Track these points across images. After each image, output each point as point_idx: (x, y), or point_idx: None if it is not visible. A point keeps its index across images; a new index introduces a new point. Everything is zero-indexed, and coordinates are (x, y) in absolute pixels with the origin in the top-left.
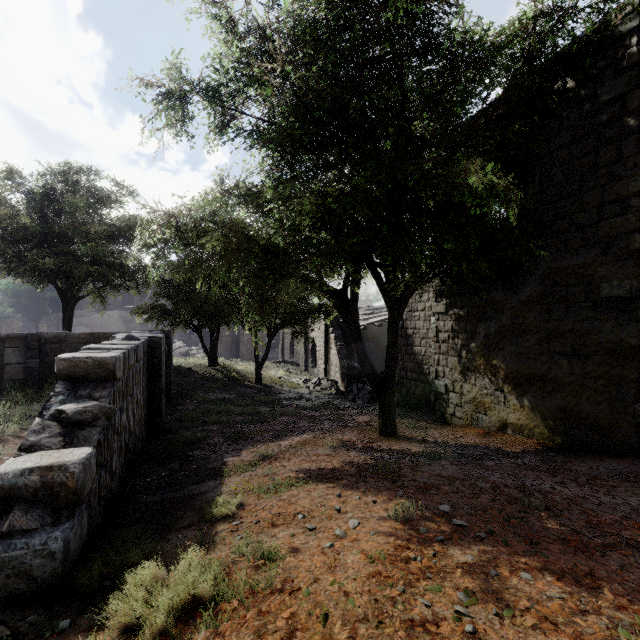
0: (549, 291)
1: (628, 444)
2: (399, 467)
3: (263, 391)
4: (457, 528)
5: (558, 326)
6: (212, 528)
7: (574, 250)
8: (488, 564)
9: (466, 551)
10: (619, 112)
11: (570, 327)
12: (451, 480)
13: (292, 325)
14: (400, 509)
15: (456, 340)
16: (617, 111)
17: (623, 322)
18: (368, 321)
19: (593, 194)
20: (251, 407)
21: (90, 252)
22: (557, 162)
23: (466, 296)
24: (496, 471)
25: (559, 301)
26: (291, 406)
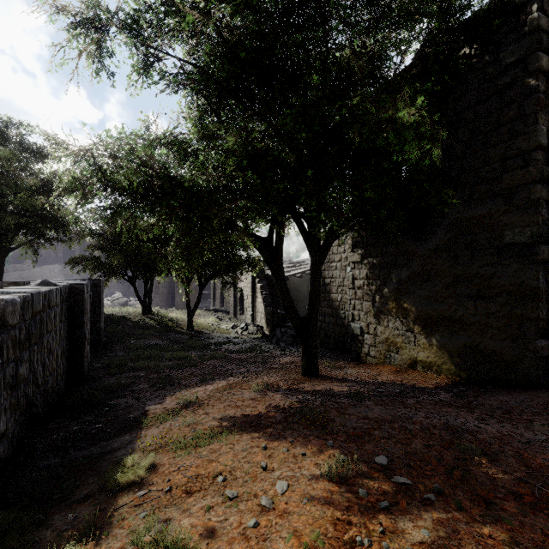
0: (456, 239)
1: (529, 377)
2: (326, 411)
3: (194, 336)
4: (399, 486)
5: (464, 271)
6: (112, 502)
7: (479, 201)
8: (449, 542)
9: (418, 522)
10: (521, 74)
11: (475, 272)
12: (379, 423)
13: (222, 276)
14: (333, 464)
15: (370, 286)
16: (519, 73)
17: (524, 266)
18: (290, 273)
19: (496, 150)
20: (181, 352)
21: (19, 203)
22: (463, 121)
23: (379, 246)
24: (419, 410)
25: (465, 248)
26: (220, 350)
